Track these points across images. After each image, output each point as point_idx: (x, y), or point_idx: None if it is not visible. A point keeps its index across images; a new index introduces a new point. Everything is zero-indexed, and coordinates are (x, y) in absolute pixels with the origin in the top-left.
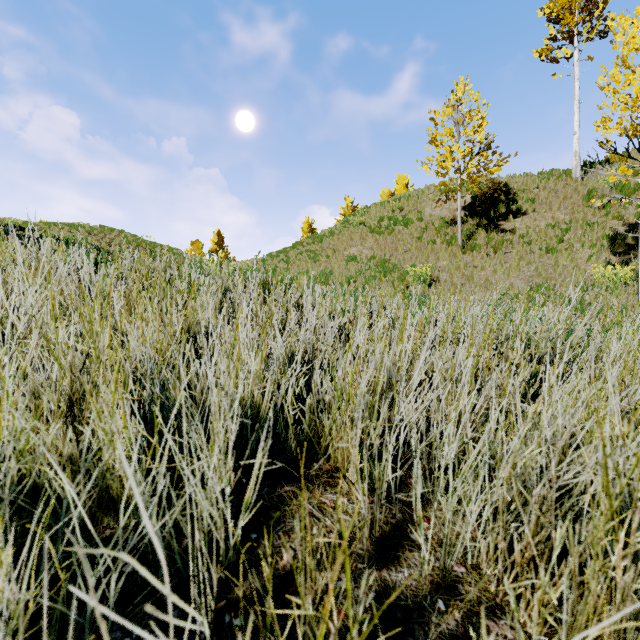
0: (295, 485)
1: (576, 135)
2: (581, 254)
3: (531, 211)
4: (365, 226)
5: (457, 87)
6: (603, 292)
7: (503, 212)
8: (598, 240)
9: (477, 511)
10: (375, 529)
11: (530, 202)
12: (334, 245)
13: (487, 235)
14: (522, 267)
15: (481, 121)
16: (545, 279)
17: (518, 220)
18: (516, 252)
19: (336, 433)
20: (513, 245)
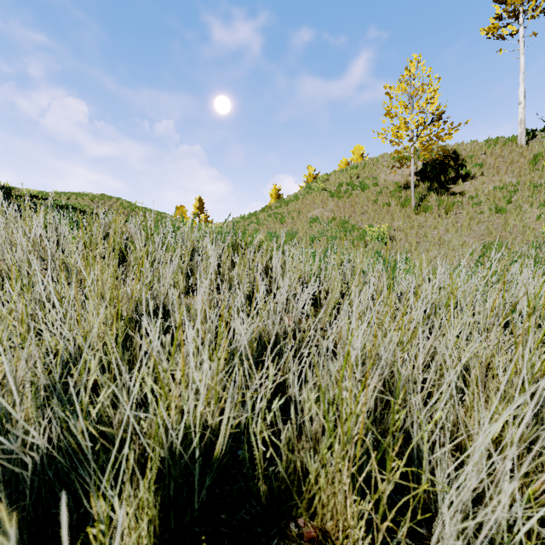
0: None
1: (521, 105)
2: (529, 214)
3: (479, 175)
4: (326, 191)
5: (411, 64)
6: None
7: (452, 176)
8: None
9: None
10: None
11: (478, 167)
12: (298, 208)
13: (438, 197)
14: (473, 226)
15: (433, 94)
16: (496, 237)
17: (467, 183)
18: (466, 212)
19: (324, 484)
20: (463, 206)
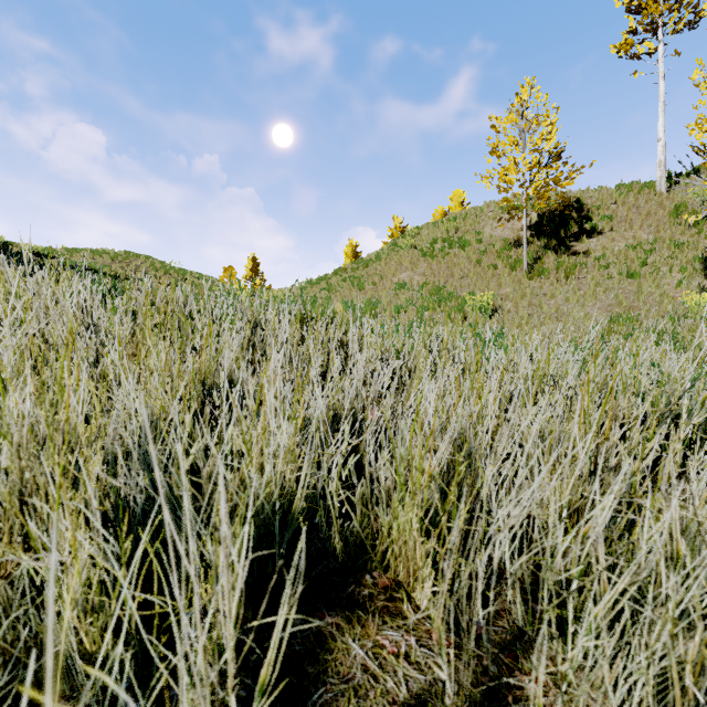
0: (340, 614)
1: (661, 142)
2: (669, 279)
3: (608, 230)
4: (416, 249)
5: (522, 89)
6: (698, 324)
7: (575, 231)
8: (689, 263)
9: (624, 687)
10: (461, 701)
11: (607, 220)
12: (381, 271)
13: (557, 258)
14: (599, 294)
15: (550, 127)
16: (627, 308)
17: (593, 240)
18: (591, 277)
19: (397, 535)
20: (587, 269)
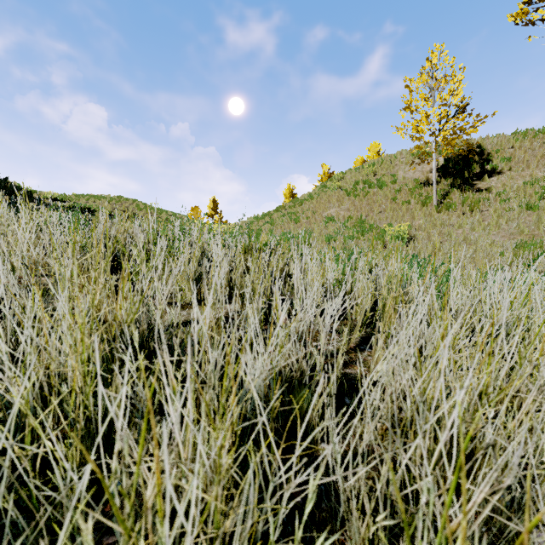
0: None
1: None
2: None
3: (507, 170)
4: (341, 190)
5: (432, 54)
6: None
7: (477, 172)
8: None
9: None
10: None
11: (506, 161)
12: (313, 207)
13: (461, 194)
14: (501, 224)
15: (457, 84)
16: (528, 236)
17: (493, 179)
18: (494, 210)
19: None
20: (490, 203)
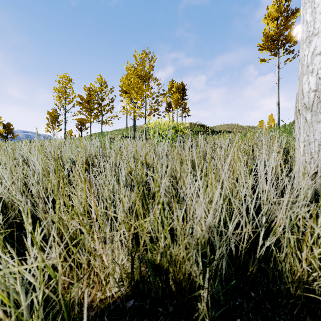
0: None
1: None
2: None
3: None
4: None
5: None
6: None
7: None
8: None
9: None
10: None
11: None
12: None
13: None
14: None
15: None
16: None
17: None
18: None
19: None
20: None
